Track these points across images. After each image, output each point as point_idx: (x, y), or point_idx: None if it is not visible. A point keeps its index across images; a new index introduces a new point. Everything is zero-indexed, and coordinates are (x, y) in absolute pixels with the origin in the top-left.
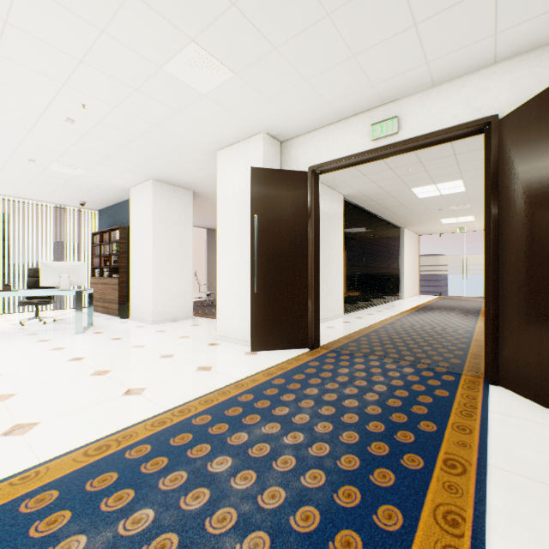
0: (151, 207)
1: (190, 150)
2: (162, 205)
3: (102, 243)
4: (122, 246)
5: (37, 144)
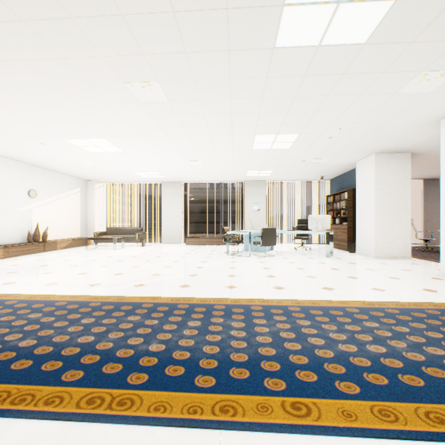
0: (373, 173)
1: (411, 127)
2: (382, 170)
3: (334, 201)
4: (348, 203)
5: (308, 153)
